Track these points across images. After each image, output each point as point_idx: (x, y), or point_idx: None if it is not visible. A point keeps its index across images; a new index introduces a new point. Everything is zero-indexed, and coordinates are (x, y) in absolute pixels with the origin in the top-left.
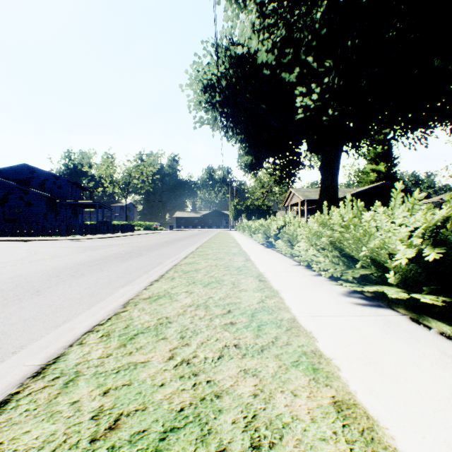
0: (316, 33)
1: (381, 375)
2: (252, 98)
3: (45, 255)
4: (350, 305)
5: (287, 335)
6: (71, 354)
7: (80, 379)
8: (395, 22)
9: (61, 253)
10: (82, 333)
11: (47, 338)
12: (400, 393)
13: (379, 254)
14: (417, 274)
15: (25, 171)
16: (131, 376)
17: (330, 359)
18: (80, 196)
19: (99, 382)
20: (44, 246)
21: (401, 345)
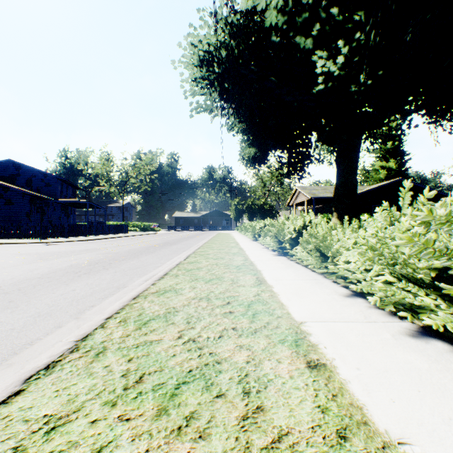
0: None
1: None
2: (258, 70)
3: None
4: None
5: None
6: None
7: None
8: None
9: None
10: None
11: None
12: None
13: None
14: None
15: (9, 168)
16: None
17: None
18: (72, 195)
19: None
20: None
21: None
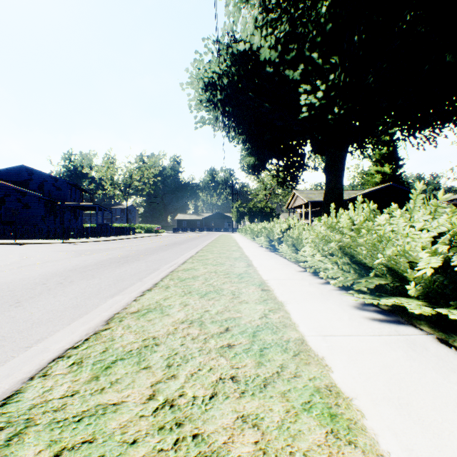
0: (321, 28)
1: (417, 425)
2: (255, 96)
3: (37, 259)
4: (366, 321)
5: (295, 362)
6: (28, 392)
7: (29, 432)
8: (406, 14)
9: (54, 257)
10: (50, 360)
11: (11, 364)
12: (448, 455)
13: (398, 262)
14: (442, 285)
15: (23, 173)
16: (95, 427)
17: (350, 398)
18: (80, 198)
19: (52, 437)
20: (39, 250)
21: (434, 376)
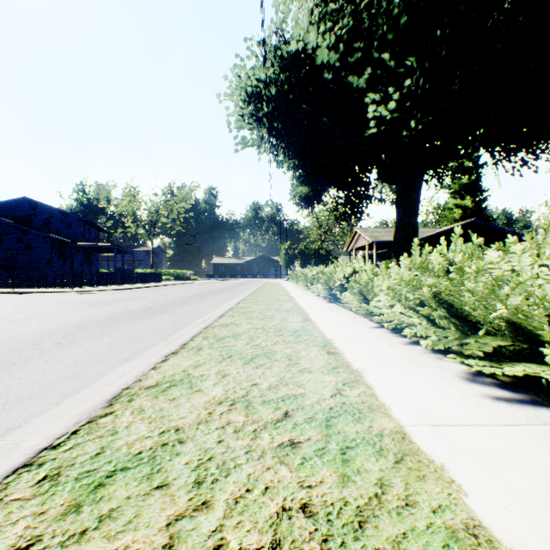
0: (394, 21)
1: None
2: (309, 109)
3: (34, 312)
4: (486, 400)
5: (402, 475)
6: None
7: None
8: None
9: (57, 309)
10: (9, 471)
11: None
12: None
13: (529, 316)
14: None
15: (25, 207)
16: None
17: None
18: (95, 238)
19: None
20: (40, 300)
21: None
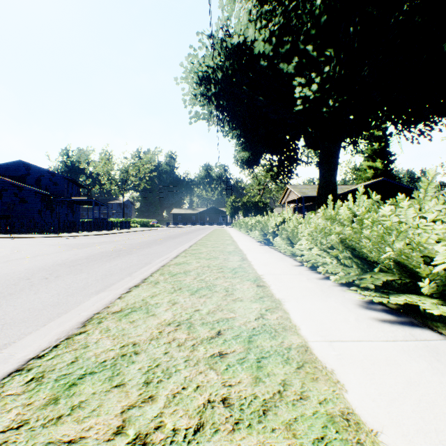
0: (316, 20)
1: None
2: (249, 90)
3: (27, 253)
4: (375, 322)
5: (300, 377)
6: None
7: None
8: (405, 1)
9: (45, 251)
10: (5, 374)
11: None
12: None
13: (409, 257)
14: None
15: (20, 168)
16: None
17: (374, 432)
18: (77, 193)
19: None
20: (32, 244)
21: None
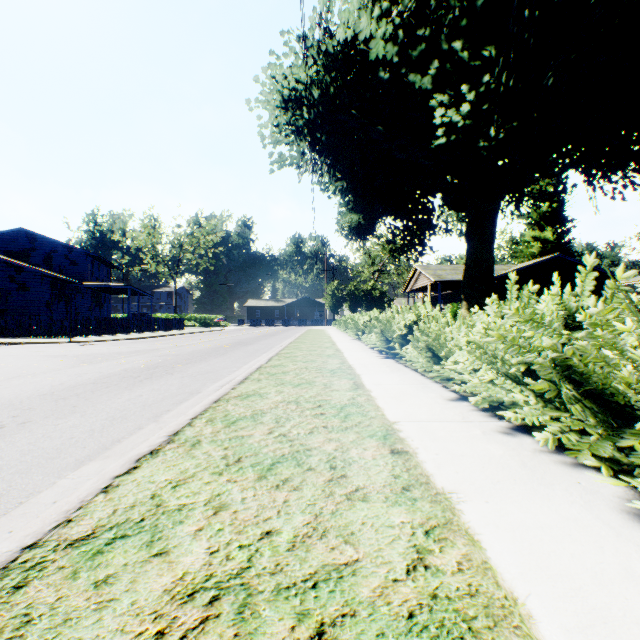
0: (468, 0)
1: None
2: (361, 116)
3: (2, 373)
4: None
5: None
6: None
7: None
8: None
9: (34, 368)
10: None
11: None
12: None
13: None
14: None
15: (21, 240)
16: None
17: None
18: (106, 277)
19: None
20: (21, 355)
21: None
